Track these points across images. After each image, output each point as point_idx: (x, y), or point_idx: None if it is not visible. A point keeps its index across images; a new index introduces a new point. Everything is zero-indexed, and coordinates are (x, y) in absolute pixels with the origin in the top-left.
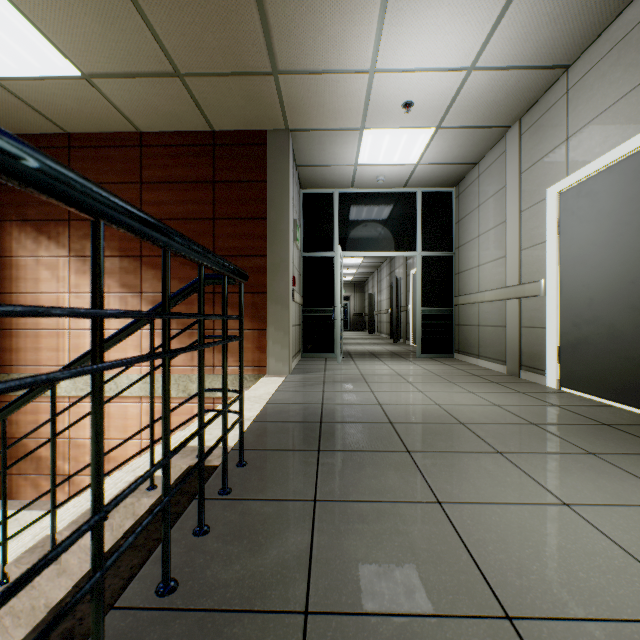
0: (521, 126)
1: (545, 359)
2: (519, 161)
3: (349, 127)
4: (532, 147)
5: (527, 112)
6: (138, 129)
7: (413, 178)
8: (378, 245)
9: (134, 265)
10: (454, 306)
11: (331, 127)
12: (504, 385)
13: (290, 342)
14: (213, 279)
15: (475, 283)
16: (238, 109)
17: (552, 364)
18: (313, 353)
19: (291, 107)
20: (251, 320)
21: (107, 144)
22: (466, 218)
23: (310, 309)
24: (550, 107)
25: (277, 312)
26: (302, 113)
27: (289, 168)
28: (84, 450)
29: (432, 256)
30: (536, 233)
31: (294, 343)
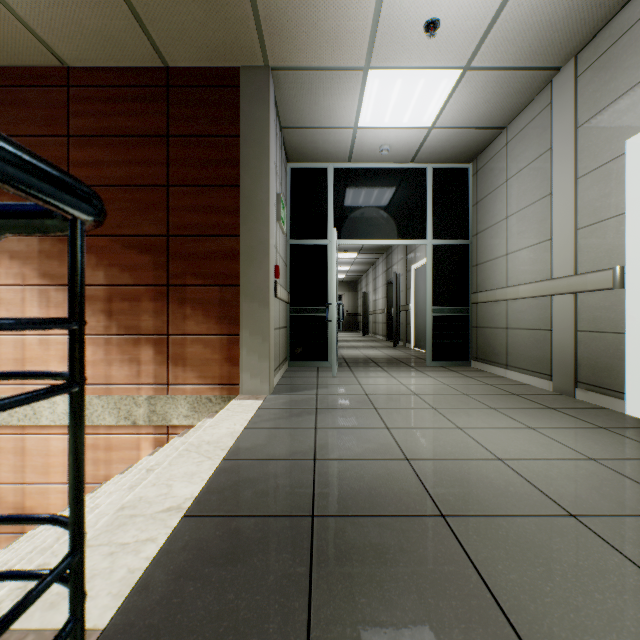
0: (577, 65)
1: (621, 376)
2: (574, 111)
3: (349, 65)
4: (597, 89)
5: (588, 44)
6: (63, 62)
7: (424, 149)
8: (380, 231)
9: (59, 247)
10: (471, 304)
11: (325, 64)
12: (567, 413)
13: (271, 351)
14: (11, 215)
15: (502, 276)
16: (196, 28)
17: (636, 384)
18: (302, 361)
19: (270, 26)
20: (218, 322)
21: (21, 83)
22: (488, 198)
23: (299, 308)
24: (631, 26)
25: (253, 311)
26: (286, 38)
27: (269, 118)
28: None
29: (445, 245)
30: (604, 204)
31: (278, 350)
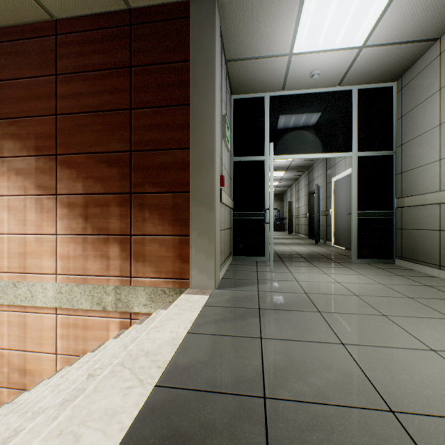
0: None
1: None
2: None
3: None
4: None
5: None
6: (51, 15)
7: (352, 70)
8: (310, 147)
9: (49, 164)
10: (394, 208)
11: None
12: None
13: (216, 250)
14: None
15: (433, 181)
16: None
17: None
18: (243, 256)
19: None
20: (171, 224)
21: (23, 37)
22: (415, 109)
23: (240, 213)
24: None
25: (201, 215)
26: None
27: (215, 42)
28: (2, 360)
29: (369, 156)
30: None
31: (223, 248)
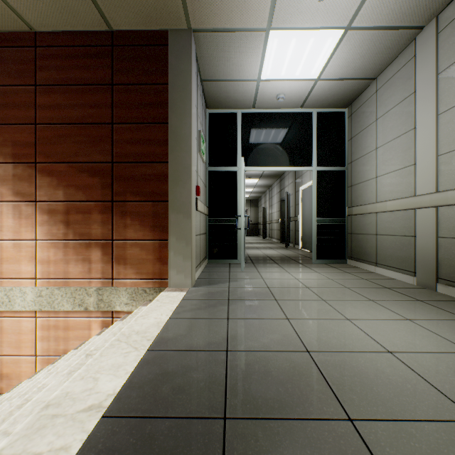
0: (438, 23)
1: None
2: (436, 61)
3: (255, 26)
4: None
5: (448, 5)
6: (31, 27)
7: (311, 97)
8: (277, 160)
9: (28, 172)
10: (346, 216)
11: (236, 26)
12: (435, 305)
13: (193, 253)
14: None
15: (372, 194)
16: None
17: None
18: (218, 259)
19: None
20: (151, 230)
21: None
22: (360, 134)
23: (215, 219)
24: None
25: (179, 221)
26: (204, 3)
27: (191, 70)
28: None
29: (326, 171)
30: None
31: (199, 252)
